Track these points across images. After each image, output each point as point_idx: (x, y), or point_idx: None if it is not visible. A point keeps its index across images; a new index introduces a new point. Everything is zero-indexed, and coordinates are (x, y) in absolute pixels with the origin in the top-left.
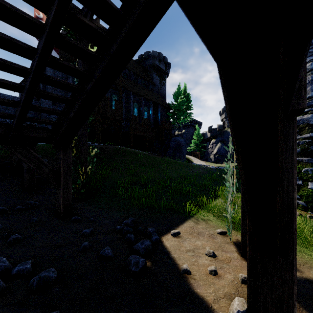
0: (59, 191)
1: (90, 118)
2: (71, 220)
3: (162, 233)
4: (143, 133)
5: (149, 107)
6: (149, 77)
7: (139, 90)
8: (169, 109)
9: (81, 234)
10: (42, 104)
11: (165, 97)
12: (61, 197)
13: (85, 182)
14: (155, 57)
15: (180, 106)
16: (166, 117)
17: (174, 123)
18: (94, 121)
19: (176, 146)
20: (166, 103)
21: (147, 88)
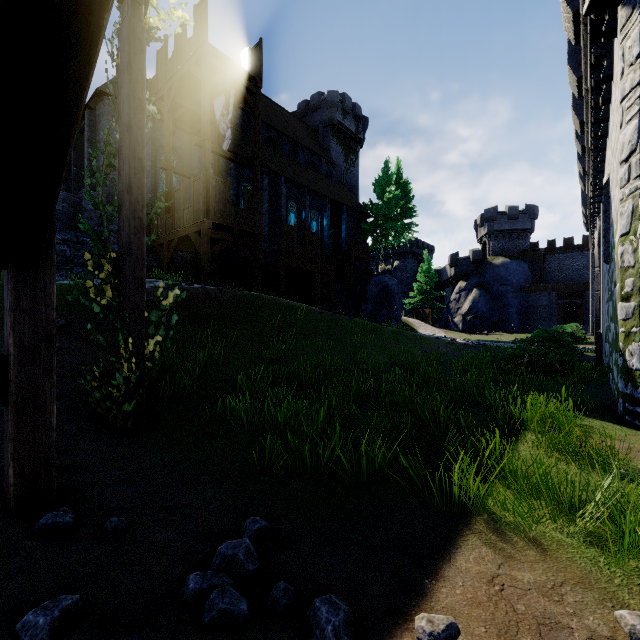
0: (6, 419)
1: (159, 204)
2: (33, 530)
3: (374, 620)
4: (308, 264)
5: (321, 212)
6: (322, 147)
7: (299, 174)
8: (366, 217)
9: (10, 637)
10: (85, 201)
11: (355, 190)
12: (9, 440)
13: (139, 381)
14: (335, 105)
15: (389, 209)
16: (358, 233)
17: (376, 247)
18: (196, 235)
19: (380, 297)
20: (357, 204)
21: (318, 171)
